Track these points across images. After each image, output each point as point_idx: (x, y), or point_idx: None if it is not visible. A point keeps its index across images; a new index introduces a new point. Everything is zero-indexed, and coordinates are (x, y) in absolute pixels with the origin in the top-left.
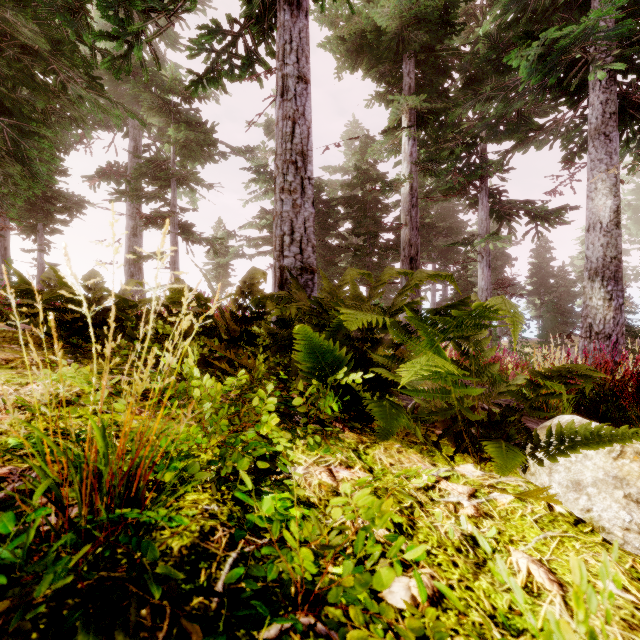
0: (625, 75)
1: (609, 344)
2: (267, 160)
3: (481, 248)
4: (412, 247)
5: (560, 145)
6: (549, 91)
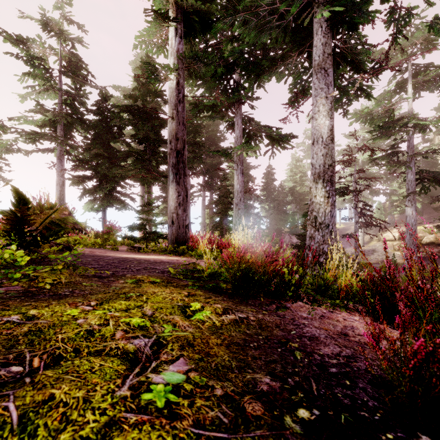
0: (337, 27)
1: (328, 232)
2: (47, 58)
3: (237, 159)
4: (179, 141)
5: (288, 88)
6: (283, 42)
